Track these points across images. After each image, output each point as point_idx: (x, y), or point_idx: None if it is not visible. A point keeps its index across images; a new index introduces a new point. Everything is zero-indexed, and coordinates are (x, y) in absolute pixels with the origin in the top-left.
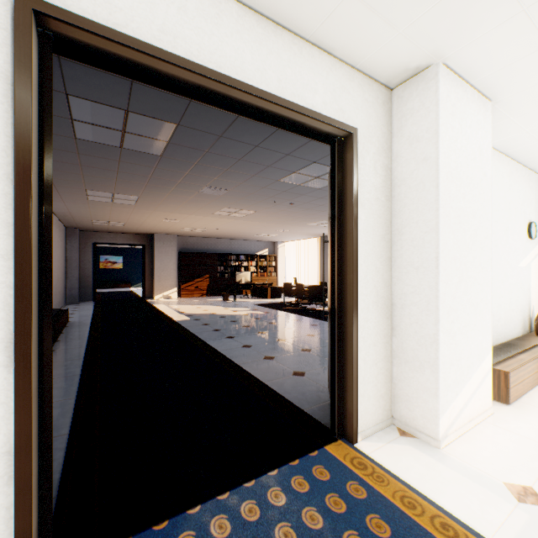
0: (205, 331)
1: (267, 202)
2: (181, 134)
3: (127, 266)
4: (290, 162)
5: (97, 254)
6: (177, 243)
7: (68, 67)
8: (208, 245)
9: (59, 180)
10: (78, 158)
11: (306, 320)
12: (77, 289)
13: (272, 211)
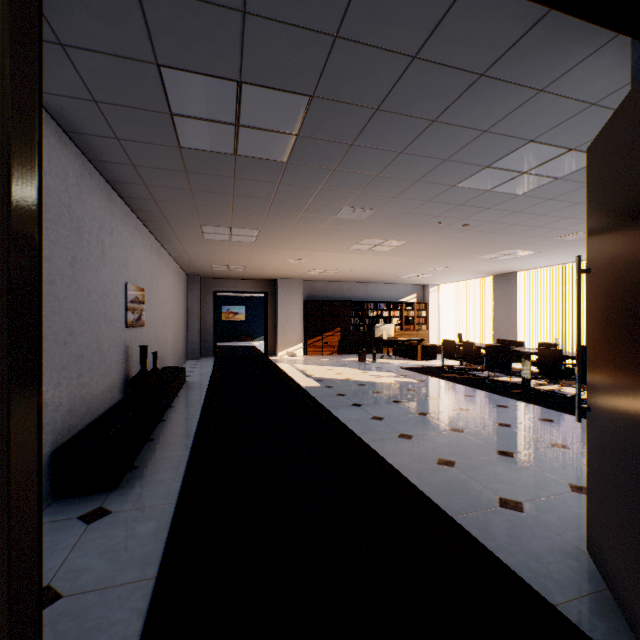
0: (341, 406)
1: (428, 225)
2: (317, 117)
3: (249, 318)
4: (484, 147)
5: (219, 304)
6: (303, 289)
7: (151, 5)
8: (339, 291)
9: (171, 214)
10: (187, 179)
11: (485, 397)
12: (198, 343)
13: (432, 239)
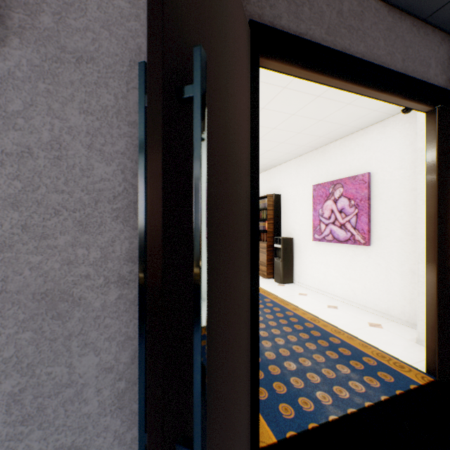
0: None
1: None
2: None
3: None
4: None
5: None
6: None
7: None
8: None
9: None
10: None
11: None
12: None
13: None
